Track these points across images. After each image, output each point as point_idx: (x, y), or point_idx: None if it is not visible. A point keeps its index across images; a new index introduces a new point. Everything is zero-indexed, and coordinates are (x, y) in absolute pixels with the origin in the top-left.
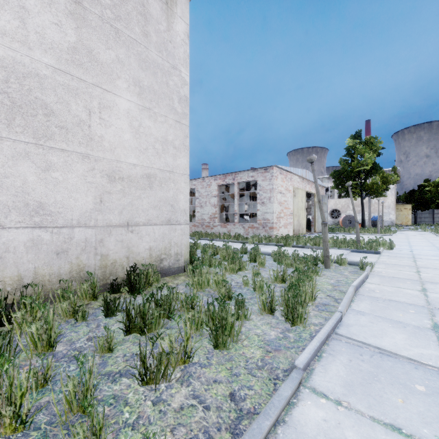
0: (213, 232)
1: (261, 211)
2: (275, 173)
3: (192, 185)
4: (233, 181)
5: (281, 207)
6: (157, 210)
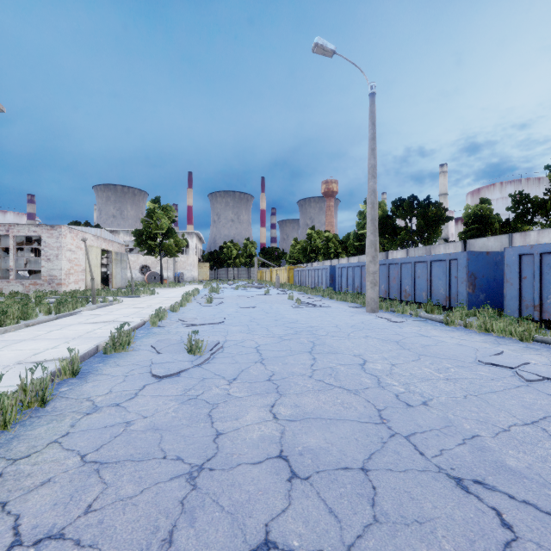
0: None
1: (47, 268)
2: (64, 232)
3: None
4: (7, 233)
5: (71, 264)
6: None
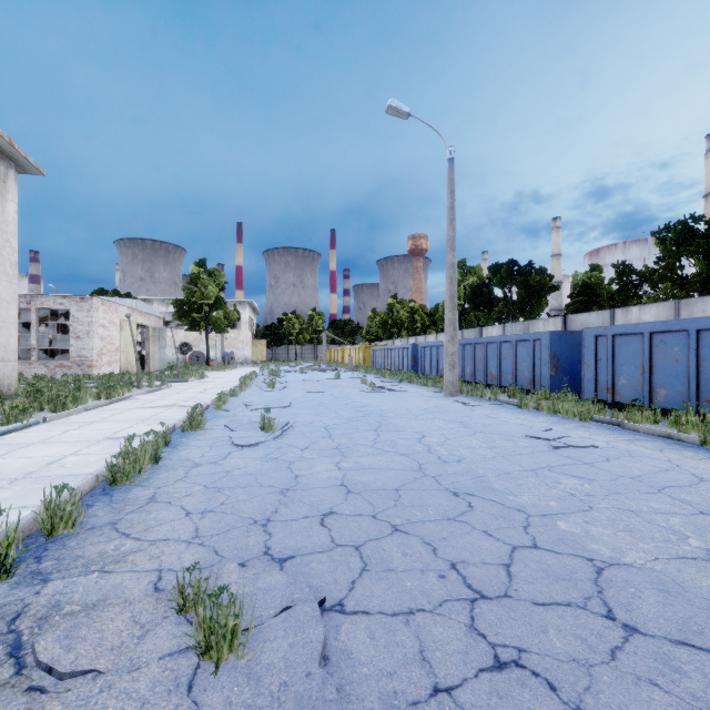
0: None
1: (76, 347)
2: (96, 305)
3: None
4: (28, 306)
5: (104, 343)
6: None
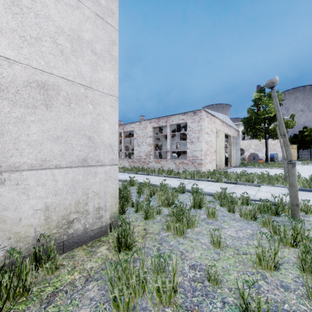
0: (149, 167)
1: (190, 149)
2: (203, 116)
3: (131, 128)
4: (166, 123)
5: (207, 146)
6: (61, 144)
